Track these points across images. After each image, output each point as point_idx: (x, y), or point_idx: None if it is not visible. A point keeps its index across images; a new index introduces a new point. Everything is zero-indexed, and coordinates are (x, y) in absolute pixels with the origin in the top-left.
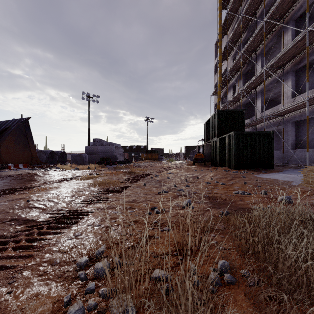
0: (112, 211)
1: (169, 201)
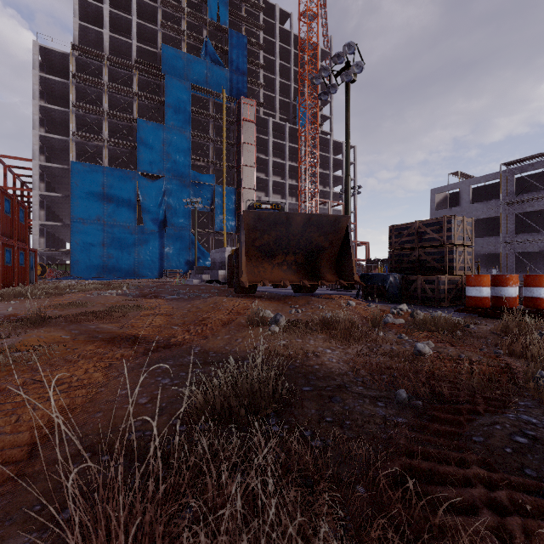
0: (44, 301)
1: None
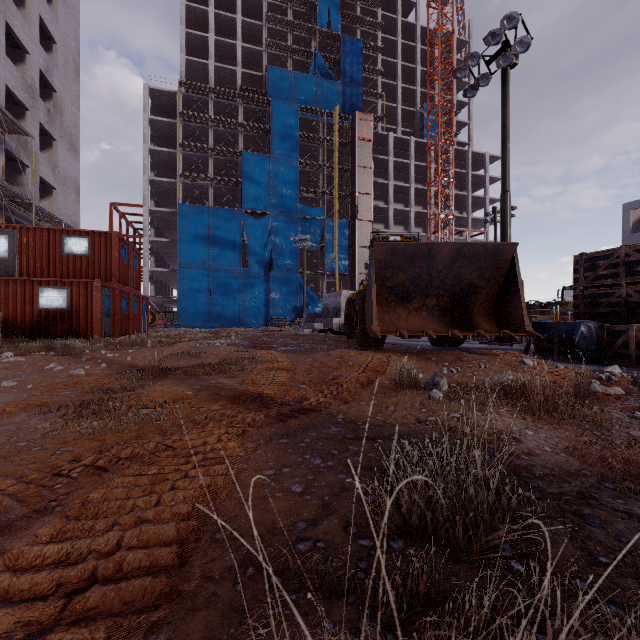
0: (158, 350)
1: (115, 353)
